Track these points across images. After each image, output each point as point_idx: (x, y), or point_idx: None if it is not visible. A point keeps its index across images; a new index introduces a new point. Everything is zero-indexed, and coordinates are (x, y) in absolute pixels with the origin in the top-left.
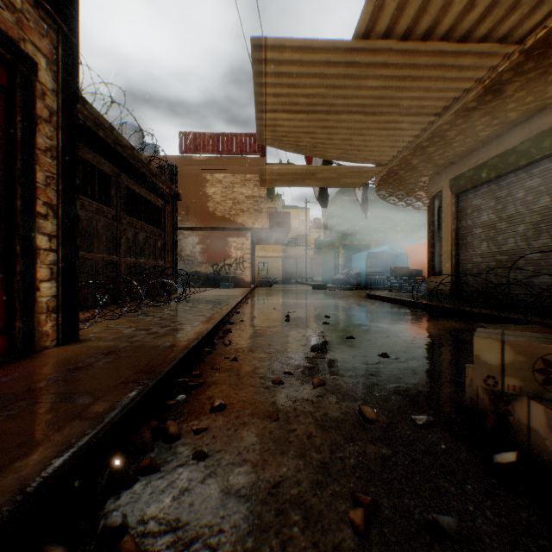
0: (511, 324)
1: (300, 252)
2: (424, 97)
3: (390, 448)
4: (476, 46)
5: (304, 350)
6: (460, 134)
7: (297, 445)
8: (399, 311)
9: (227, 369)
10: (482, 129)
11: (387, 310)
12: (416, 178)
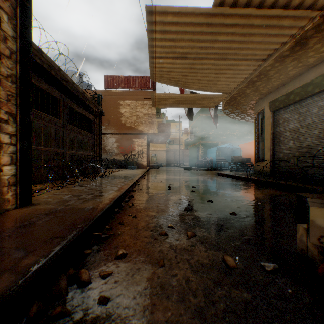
0: (319, 193)
1: (176, 147)
2: (256, 48)
3: (249, 293)
4: (292, 11)
5: (180, 210)
6: (277, 73)
7: (178, 289)
8: (238, 183)
9: (129, 224)
10: (291, 70)
11: (230, 183)
12: (247, 101)
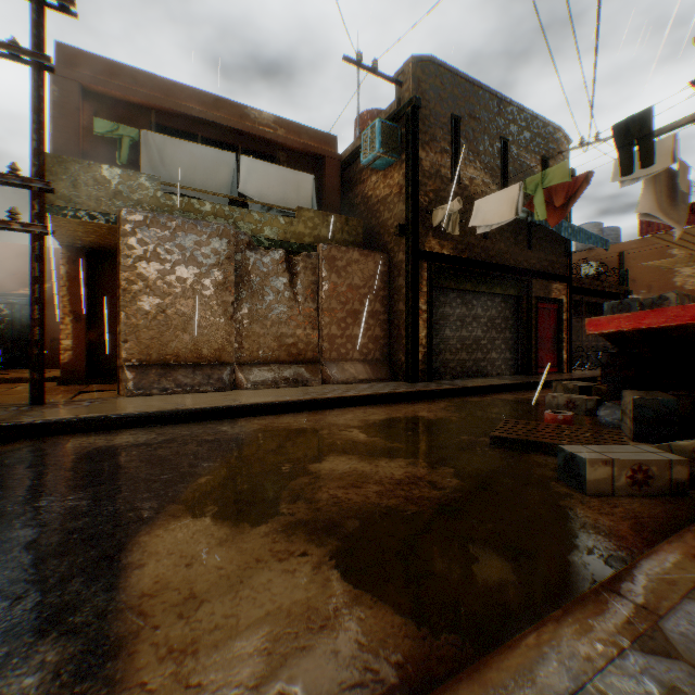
0: None
1: None
2: None
3: None
4: None
5: None
6: None
7: None
8: None
9: None
10: None
11: None
12: None
